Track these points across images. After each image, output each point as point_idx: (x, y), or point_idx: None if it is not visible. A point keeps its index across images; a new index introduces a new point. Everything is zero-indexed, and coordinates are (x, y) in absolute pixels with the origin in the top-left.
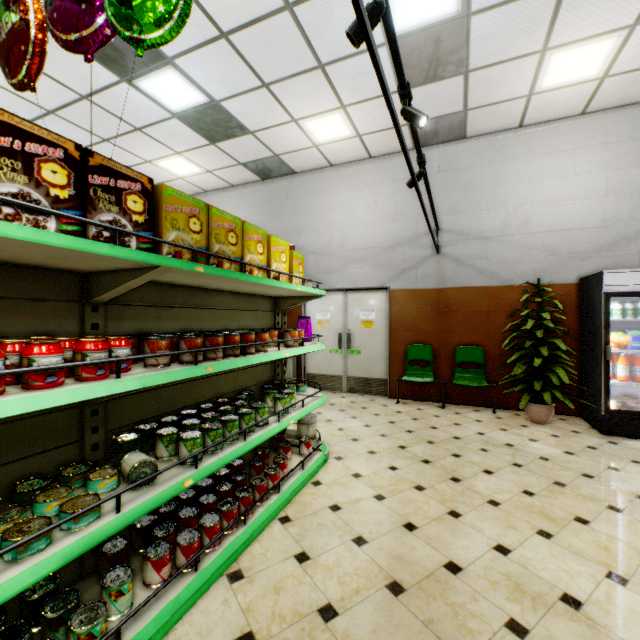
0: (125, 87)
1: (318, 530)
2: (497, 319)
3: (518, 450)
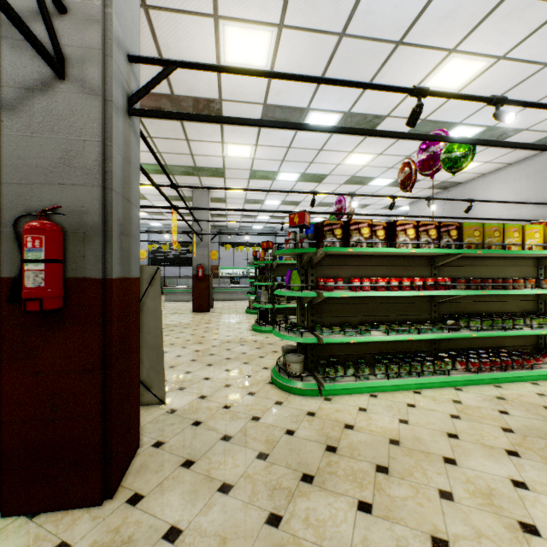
0: None
1: None
2: None
3: None
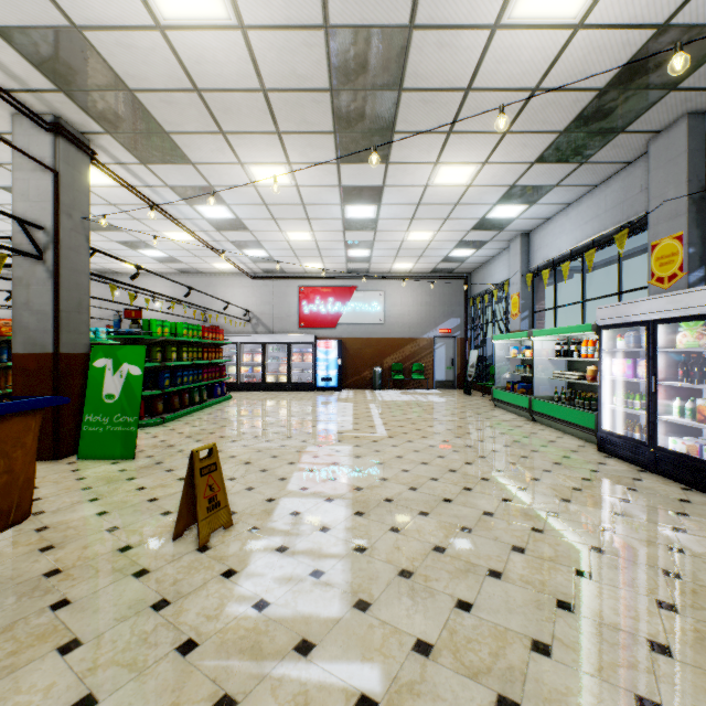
0: None
1: None
2: None
3: None
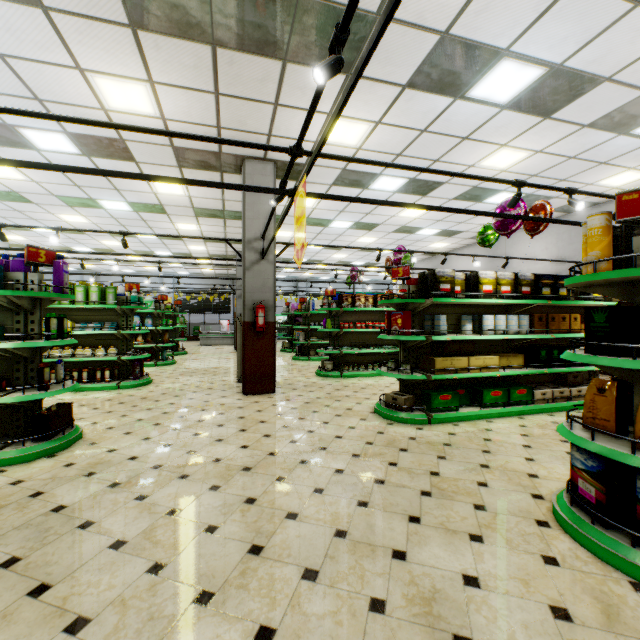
0: (412, 235)
1: None
2: None
3: None
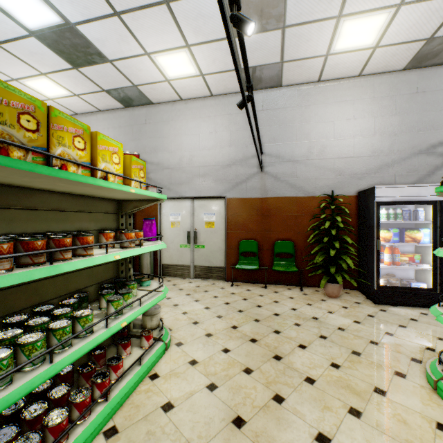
0: None
1: (145, 442)
2: (303, 221)
3: (322, 322)
